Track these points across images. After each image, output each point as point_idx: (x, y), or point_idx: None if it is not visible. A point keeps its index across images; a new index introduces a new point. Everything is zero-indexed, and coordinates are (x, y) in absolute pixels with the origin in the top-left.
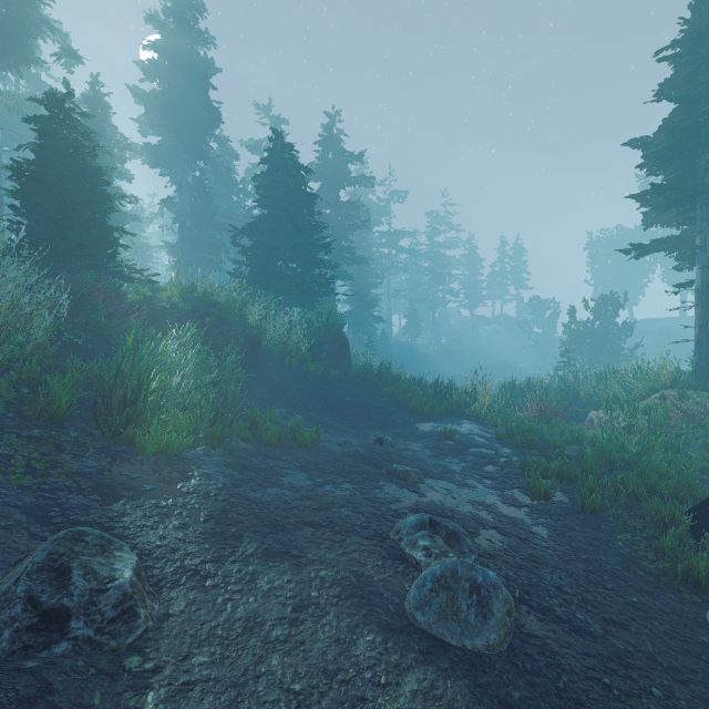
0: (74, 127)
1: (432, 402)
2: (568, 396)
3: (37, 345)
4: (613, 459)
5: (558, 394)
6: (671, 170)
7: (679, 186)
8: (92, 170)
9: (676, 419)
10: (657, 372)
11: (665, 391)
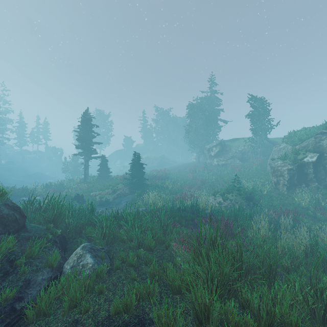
0: None
1: (24, 193)
2: (61, 186)
3: None
4: (66, 197)
5: (59, 186)
6: (80, 142)
7: (80, 147)
8: None
9: (79, 189)
10: (77, 180)
11: (78, 184)
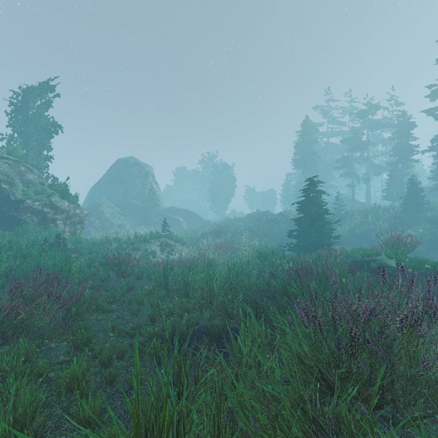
0: (413, 183)
1: None
2: None
3: (386, 228)
4: None
5: None
6: None
7: None
8: (414, 191)
9: None
10: None
11: None
